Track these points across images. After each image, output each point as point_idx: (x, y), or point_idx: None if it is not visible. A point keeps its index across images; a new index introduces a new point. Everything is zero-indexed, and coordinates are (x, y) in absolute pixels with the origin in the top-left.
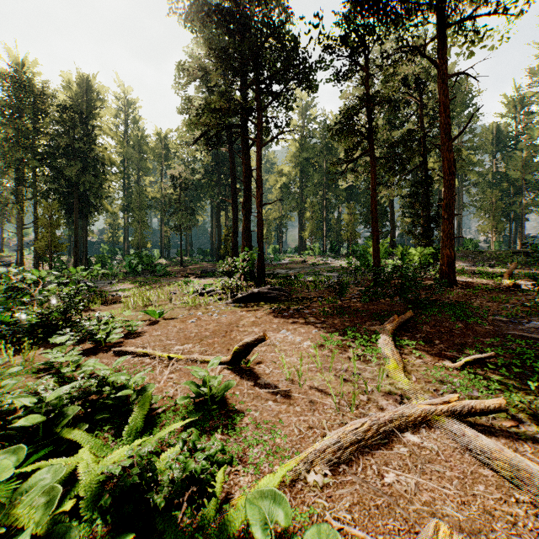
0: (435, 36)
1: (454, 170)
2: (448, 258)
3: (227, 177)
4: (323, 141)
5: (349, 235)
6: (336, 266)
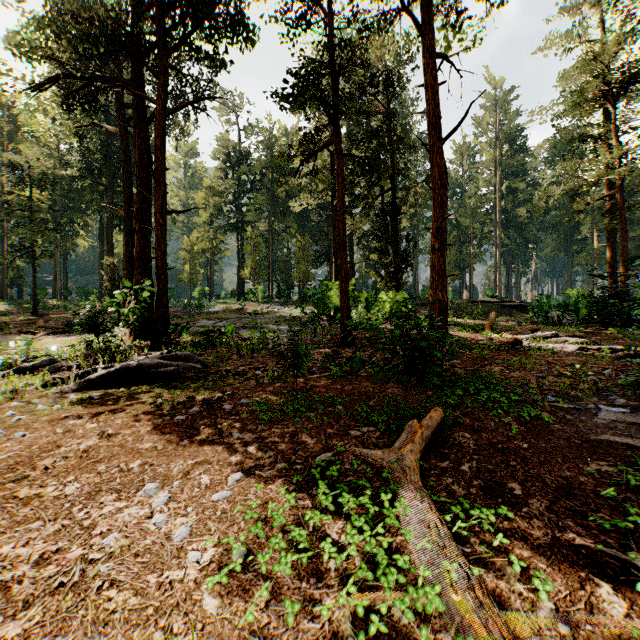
0: None
1: (447, 182)
2: (440, 304)
3: None
4: (269, 154)
5: (301, 276)
6: (285, 316)
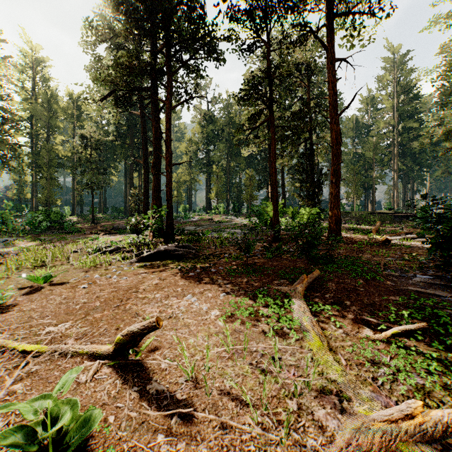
0: (325, 24)
1: (340, 141)
2: (336, 217)
3: (141, 141)
4: (227, 116)
5: (248, 197)
6: (238, 223)
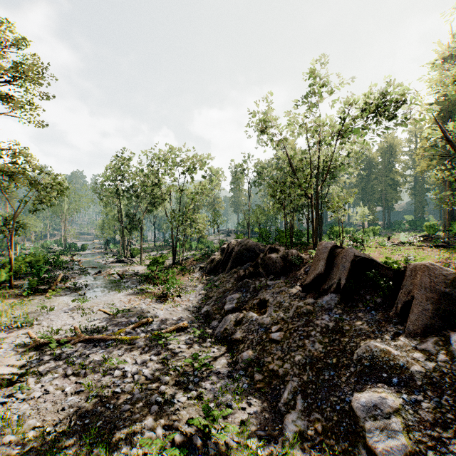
0: None
1: None
2: None
3: None
4: None
5: None
6: None
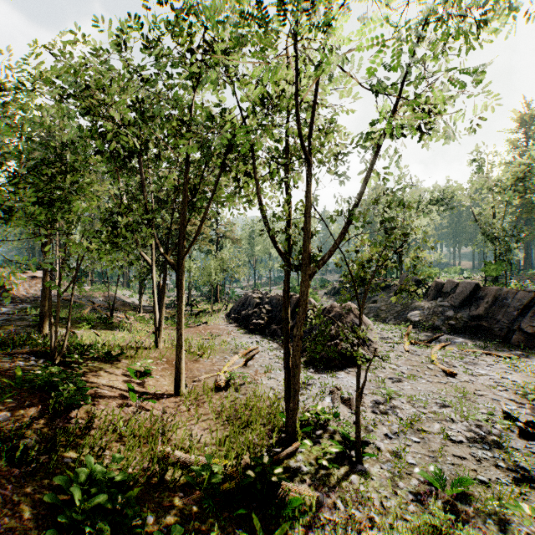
0: None
1: None
2: None
3: None
4: None
5: None
6: None
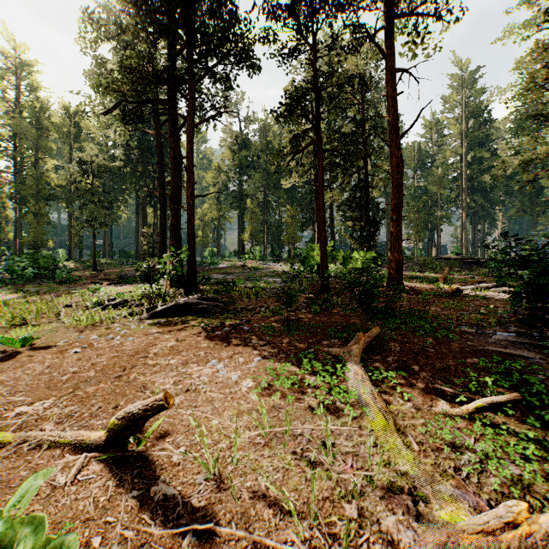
0: (383, 26)
1: (402, 169)
2: (397, 261)
3: (156, 168)
4: (264, 140)
5: (290, 238)
6: (278, 271)
